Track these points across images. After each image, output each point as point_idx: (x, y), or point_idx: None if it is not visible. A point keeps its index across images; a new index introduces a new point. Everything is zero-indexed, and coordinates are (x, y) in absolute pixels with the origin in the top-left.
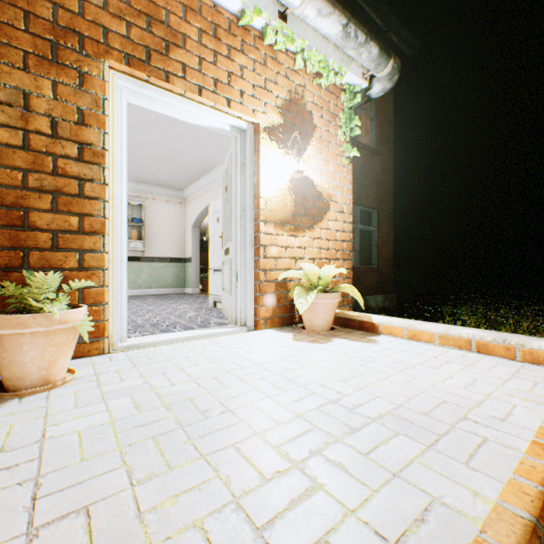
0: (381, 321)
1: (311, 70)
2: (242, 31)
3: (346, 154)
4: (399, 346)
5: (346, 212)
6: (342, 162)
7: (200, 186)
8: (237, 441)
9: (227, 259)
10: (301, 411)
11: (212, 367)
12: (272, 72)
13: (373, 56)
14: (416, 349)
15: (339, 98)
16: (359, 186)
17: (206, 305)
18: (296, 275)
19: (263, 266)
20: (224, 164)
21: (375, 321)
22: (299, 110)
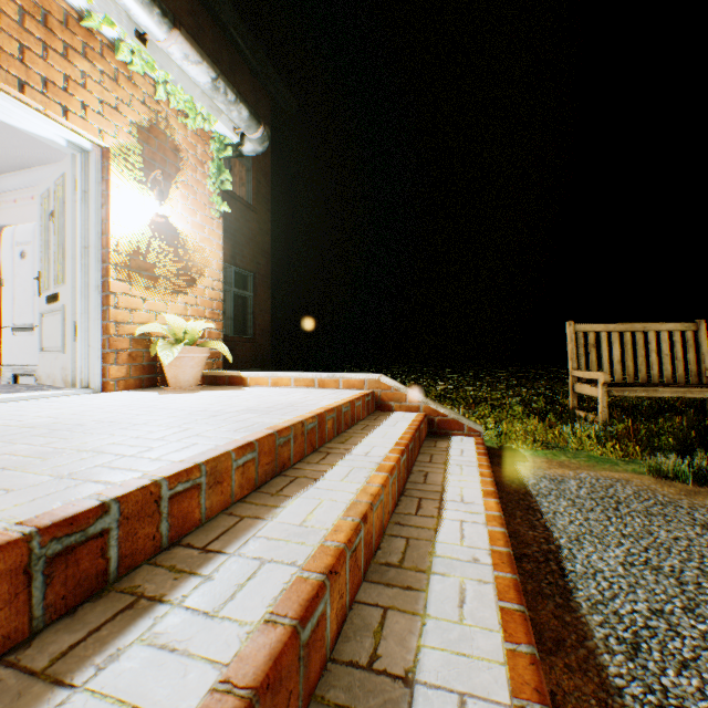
0: (250, 374)
1: (176, 106)
2: (86, 31)
3: (217, 207)
4: (263, 390)
5: (217, 268)
6: (212, 215)
7: None
8: (123, 427)
9: (56, 308)
10: (175, 415)
11: (65, 411)
12: (127, 93)
13: (244, 118)
14: (276, 390)
15: (209, 144)
16: (235, 243)
17: None
18: (159, 330)
19: (115, 318)
20: (46, 181)
21: (244, 375)
22: (162, 146)
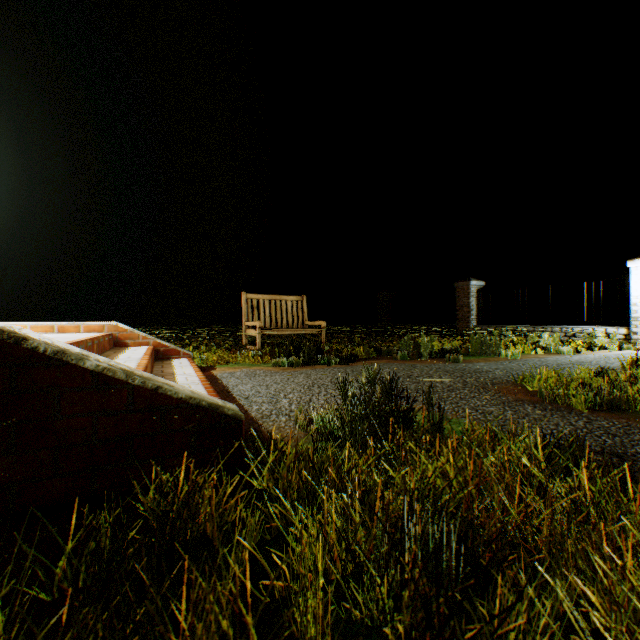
0: None
1: None
2: None
3: None
4: None
5: None
6: None
7: None
8: None
9: None
10: None
11: None
12: None
13: None
14: None
15: None
16: None
17: None
18: None
19: None
20: None
21: None
22: None
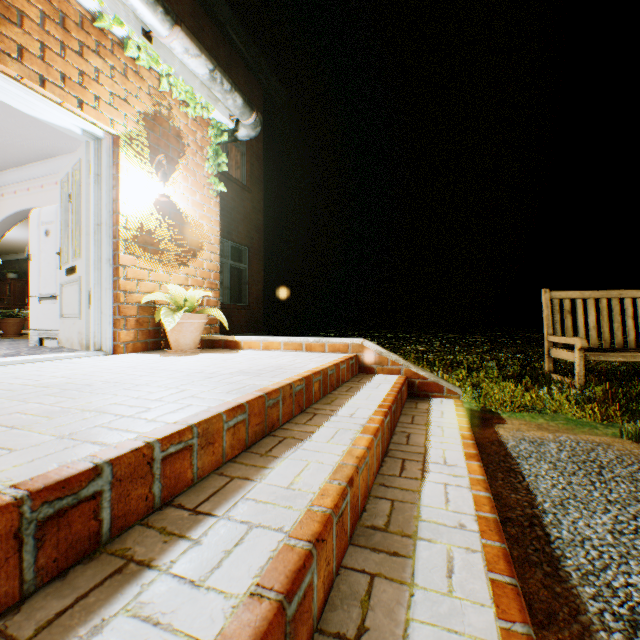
0: (243, 338)
1: (178, 96)
2: (99, 31)
3: (214, 187)
4: (255, 353)
5: (214, 243)
6: (210, 194)
7: (2, 182)
8: (126, 388)
9: (73, 279)
10: (174, 377)
11: (77, 372)
12: (134, 86)
13: (239, 105)
14: (267, 353)
15: (207, 130)
16: (231, 220)
17: (25, 345)
18: (162, 298)
19: (124, 287)
20: (66, 167)
21: (238, 339)
22: (165, 133)
